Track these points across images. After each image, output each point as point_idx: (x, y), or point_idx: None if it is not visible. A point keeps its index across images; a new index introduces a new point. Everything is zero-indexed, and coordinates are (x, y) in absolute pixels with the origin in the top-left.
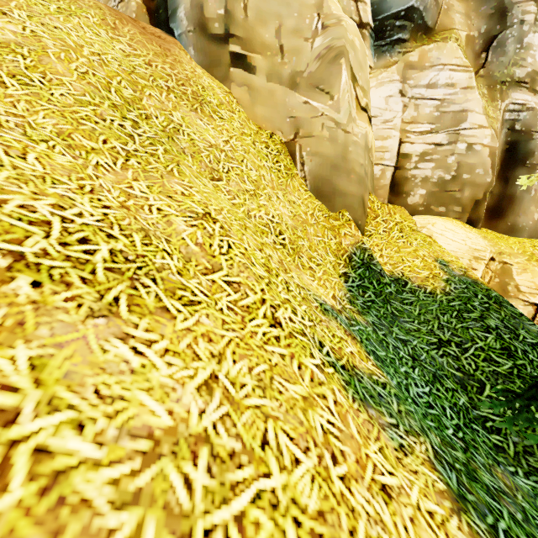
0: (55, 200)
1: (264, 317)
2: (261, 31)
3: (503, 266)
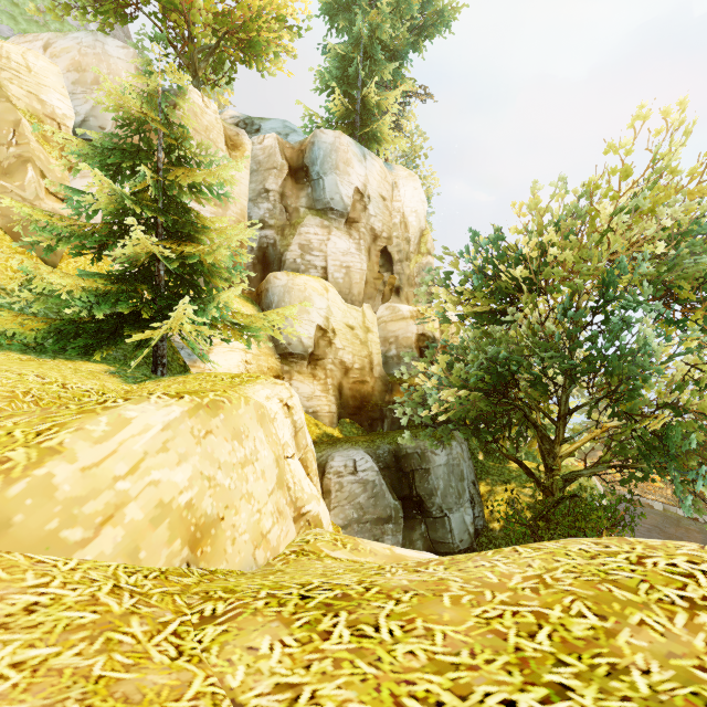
0: None
1: None
2: None
3: None
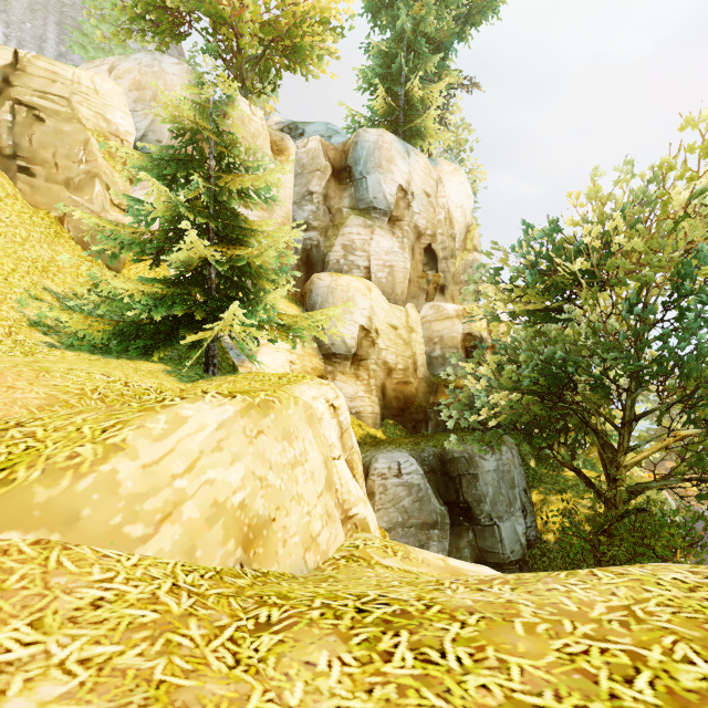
0: None
1: (2, 278)
2: (43, 153)
3: None
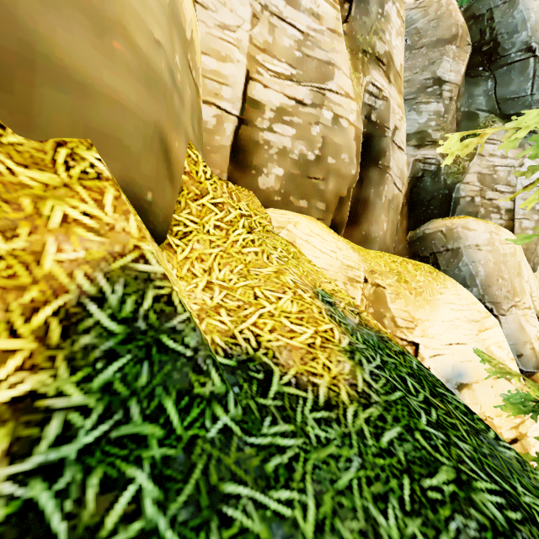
0: None
1: None
2: None
3: (376, 290)
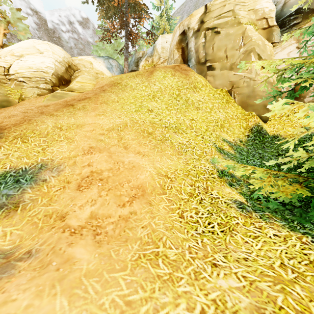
0: (167, 119)
1: (200, 137)
2: (218, 54)
3: None
